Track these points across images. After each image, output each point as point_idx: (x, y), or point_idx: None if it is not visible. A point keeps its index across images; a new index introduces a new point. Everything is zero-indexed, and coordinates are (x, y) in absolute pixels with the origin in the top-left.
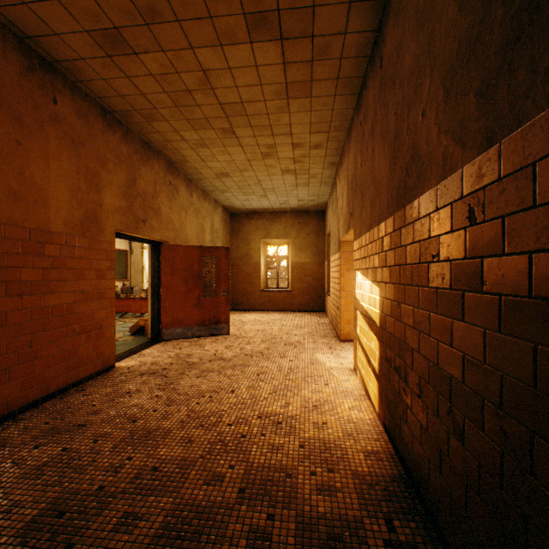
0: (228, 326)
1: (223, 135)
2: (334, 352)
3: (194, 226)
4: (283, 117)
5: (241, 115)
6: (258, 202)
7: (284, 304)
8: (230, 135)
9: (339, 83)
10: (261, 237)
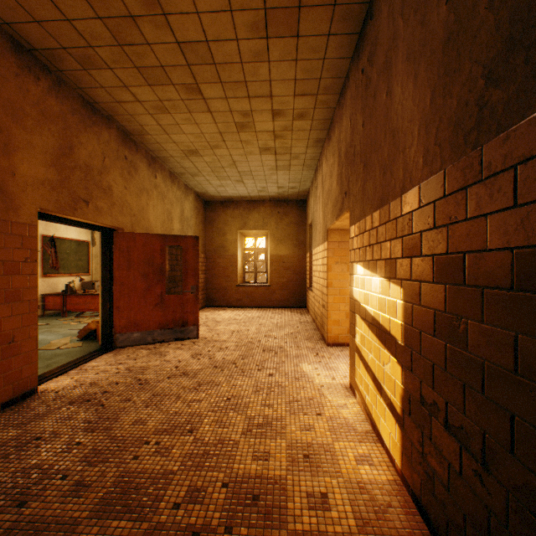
0: (197, 328)
1: (186, 94)
2: (322, 360)
3: (158, 212)
4: (261, 68)
5: (207, 63)
6: (234, 189)
7: (262, 300)
8: (195, 94)
9: (335, 13)
10: (237, 227)
